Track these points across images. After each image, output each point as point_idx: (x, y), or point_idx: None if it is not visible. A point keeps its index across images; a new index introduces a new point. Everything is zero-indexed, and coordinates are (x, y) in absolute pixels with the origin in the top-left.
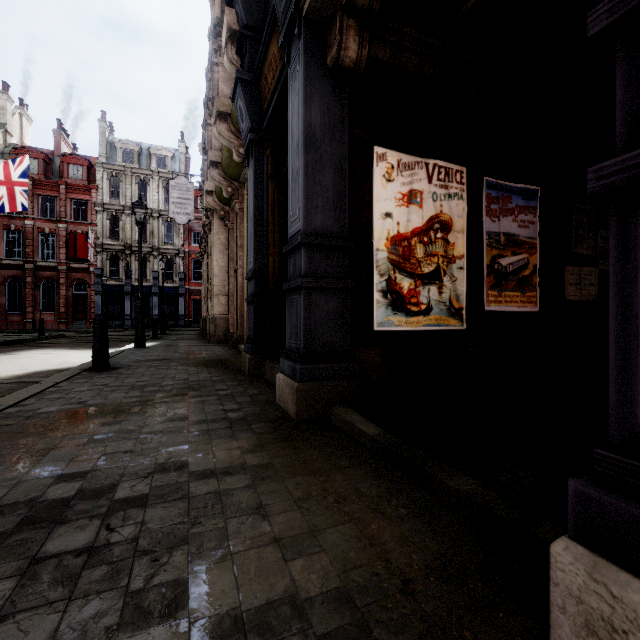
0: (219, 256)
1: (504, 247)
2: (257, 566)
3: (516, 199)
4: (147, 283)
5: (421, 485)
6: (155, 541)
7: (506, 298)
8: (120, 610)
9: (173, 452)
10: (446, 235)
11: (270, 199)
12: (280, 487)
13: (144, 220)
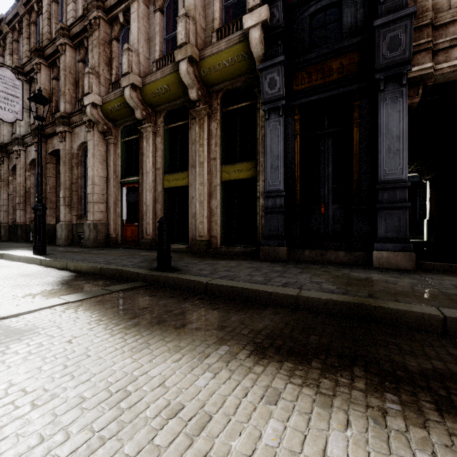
0: (99, 166)
1: None
2: None
3: None
4: None
5: None
6: None
7: None
8: None
9: None
10: None
11: (299, 148)
12: None
13: None
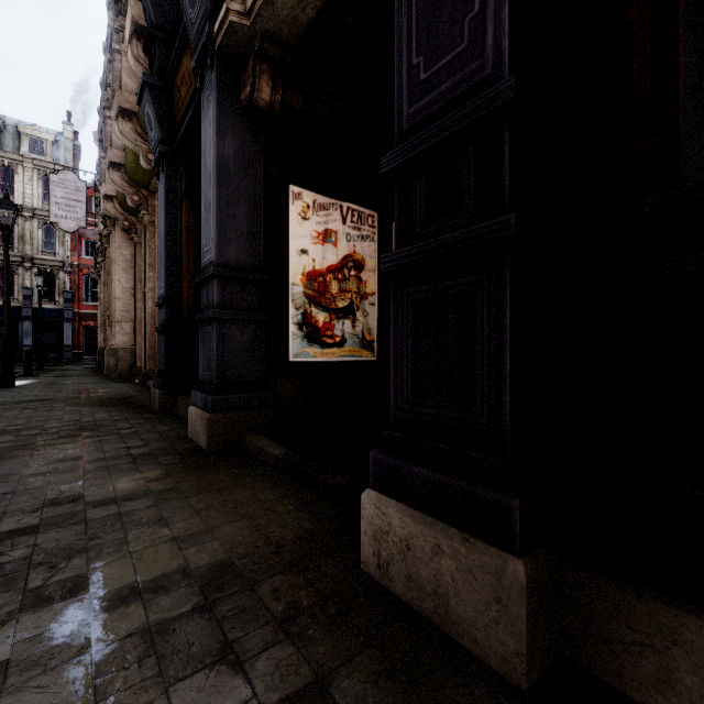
0: (122, 275)
1: None
2: (155, 556)
3: None
4: (14, 303)
5: (311, 488)
6: (51, 555)
7: None
8: (20, 601)
9: (65, 488)
10: (359, 273)
11: (184, 220)
12: (183, 503)
13: (9, 219)
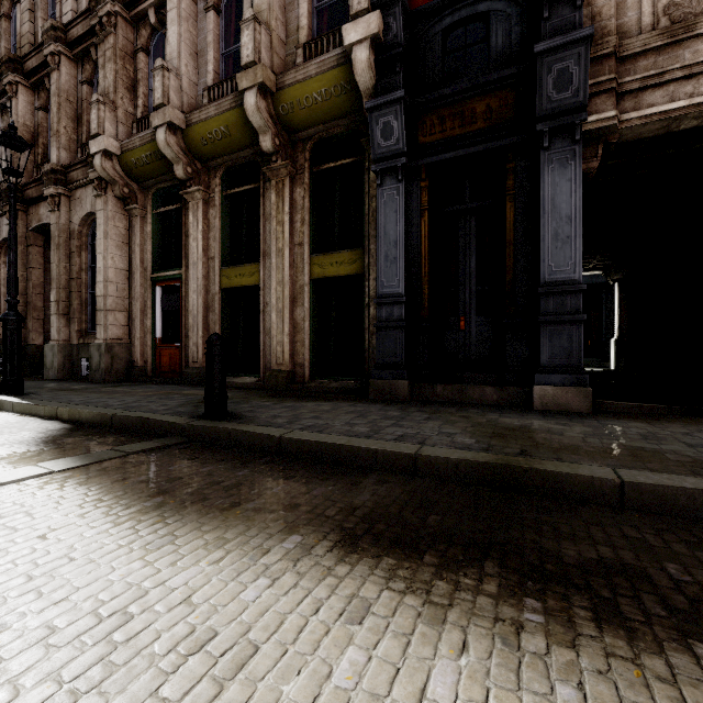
0: (116, 252)
1: None
2: None
3: None
4: None
5: None
6: None
7: None
8: None
9: (652, 431)
10: None
11: (427, 230)
12: None
13: None
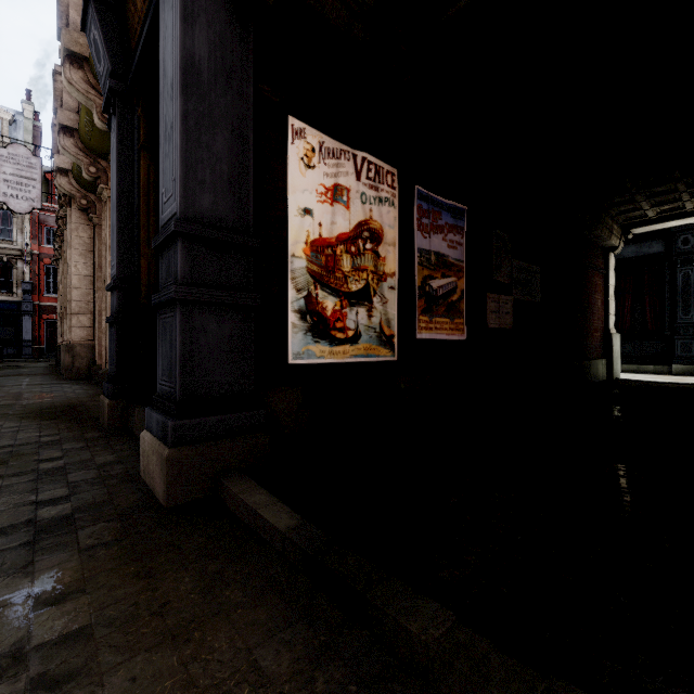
0: (79, 260)
1: (435, 268)
2: None
3: (446, 216)
4: None
5: (362, 623)
6: None
7: (437, 325)
8: None
9: None
10: (376, 247)
11: (142, 178)
12: None
13: None
